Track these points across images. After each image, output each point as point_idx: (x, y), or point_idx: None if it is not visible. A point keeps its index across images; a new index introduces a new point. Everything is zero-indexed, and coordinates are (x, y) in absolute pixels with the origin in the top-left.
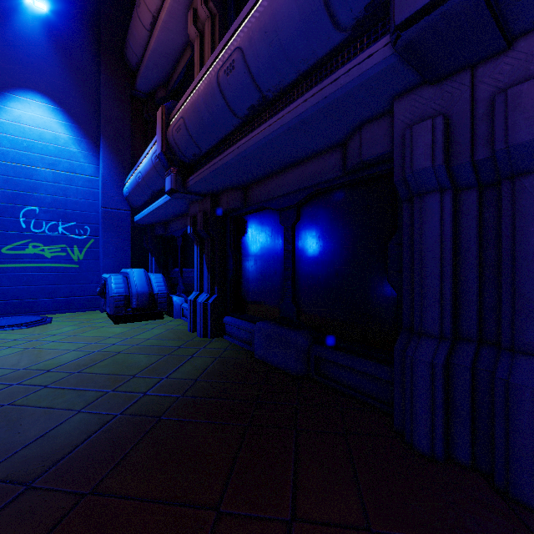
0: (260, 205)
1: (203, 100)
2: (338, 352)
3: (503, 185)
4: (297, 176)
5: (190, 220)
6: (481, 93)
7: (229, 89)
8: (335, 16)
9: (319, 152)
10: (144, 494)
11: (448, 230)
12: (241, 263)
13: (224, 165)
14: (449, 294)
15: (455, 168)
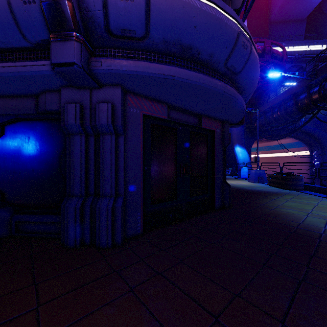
0: None
1: None
2: (32, 215)
3: (100, 136)
4: (1, 105)
5: None
6: (93, 100)
7: None
8: (23, 33)
9: (19, 95)
10: None
11: (83, 151)
12: None
13: None
14: (84, 178)
15: (85, 126)
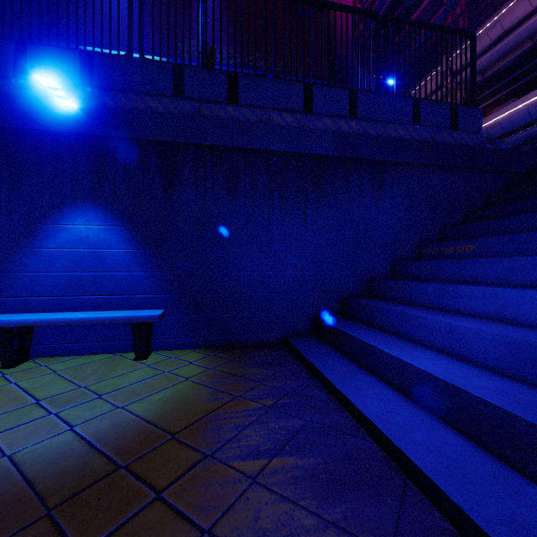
0: None
1: None
2: None
3: None
4: None
5: None
6: None
7: (491, 132)
8: (532, 118)
9: (522, 144)
10: None
11: None
12: None
13: None
14: None
15: None
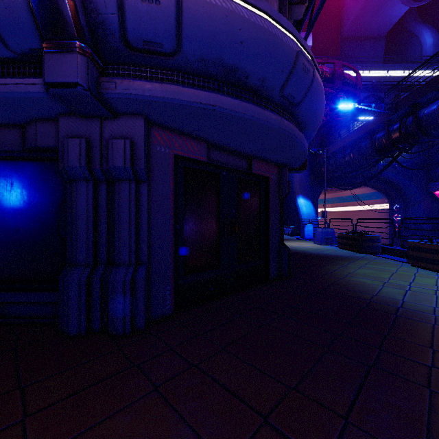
0: None
1: None
2: (17, 293)
3: (115, 184)
4: None
5: None
6: (105, 134)
7: None
8: (3, 38)
9: None
10: None
11: (91, 204)
12: None
13: None
14: (91, 240)
15: (93, 169)
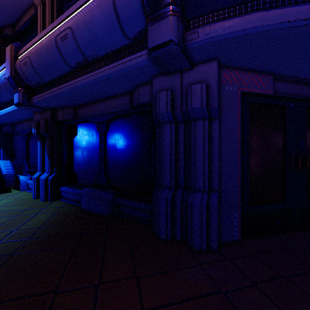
0: (85, 119)
1: (45, 50)
2: (128, 200)
3: (191, 123)
4: (107, 105)
5: (34, 124)
6: (184, 83)
7: (63, 49)
8: (124, 31)
9: (119, 94)
10: (2, 299)
11: (173, 140)
12: (72, 153)
13: (61, 93)
14: (173, 168)
15: (175, 113)
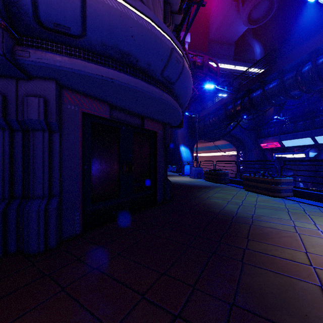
0: None
1: None
2: None
3: (30, 133)
4: None
5: None
6: (20, 92)
7: None
8: None
9: None
10: None
11: (7, 148)
12: None
13: None
14: (7, 178)
15: (9, 120)
